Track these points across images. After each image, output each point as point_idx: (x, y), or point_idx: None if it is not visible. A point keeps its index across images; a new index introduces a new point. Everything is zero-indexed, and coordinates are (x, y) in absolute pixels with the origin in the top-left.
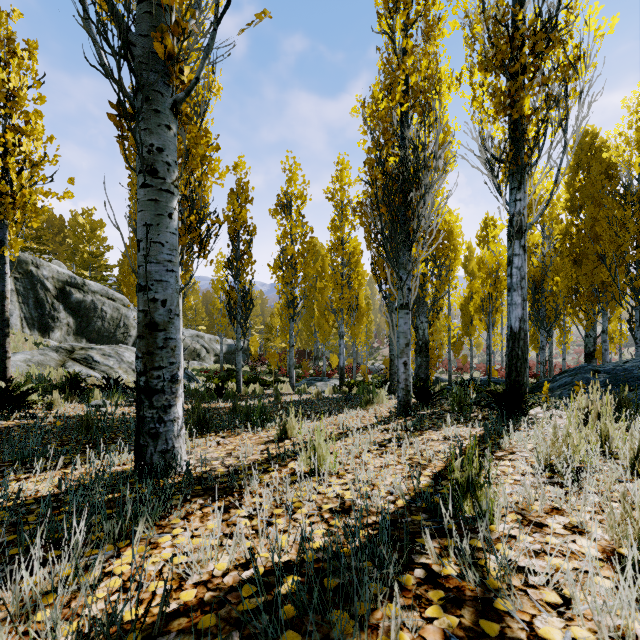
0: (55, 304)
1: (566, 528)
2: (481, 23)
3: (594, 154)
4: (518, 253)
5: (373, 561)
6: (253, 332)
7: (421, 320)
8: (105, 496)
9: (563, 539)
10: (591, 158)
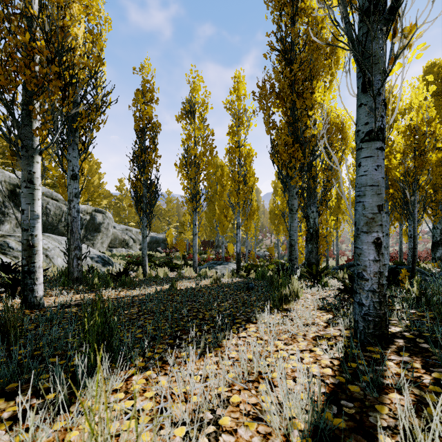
0: (6, 202)
1: None
2: None
3: (441, 81)
4: None
5: None
6: (171, 228)
7: (312, 210)
8: None
9: None
10: (438, 84)
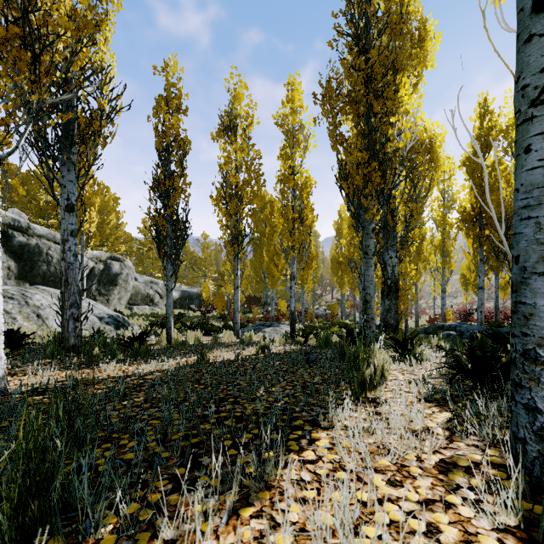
0: None
1: None
2: None
3: None
4: None
5: None
6: (208, 280)
7: (390, 255)
8: None
9: None
10: None
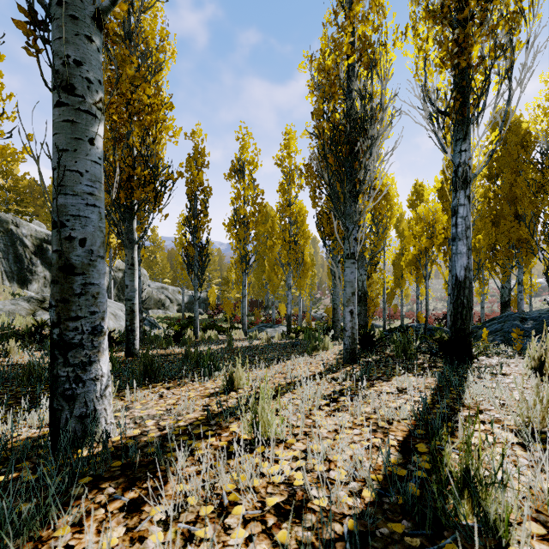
0: (33, 259)
1: None
2: None
3: (509, 129)
4: (463, 203)
5: None
6: (212, 284)
7: (360, 273)
8: None
9: None
10: (506, 132)
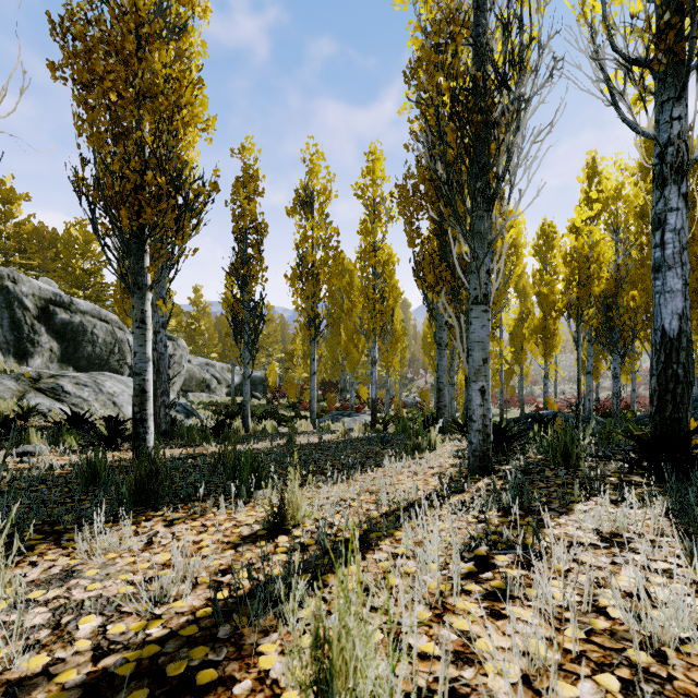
0: (35, 326)
1: None
2: None
3: None
4: (676, 206)
5: None
6: (272, 361)
7: None
8: None
9: None
10: None
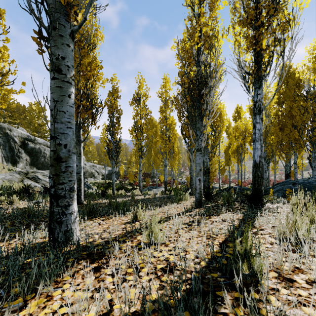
0: (19, 149)
1: (308, 283)
2: (239, 0)
3: (290, 76)
4: (258, 122)
5: (190, 311)
6: (121, 164)
7: (205, 157)
8: (28, 259)
9: (308, 292)
10: (288, 78)
